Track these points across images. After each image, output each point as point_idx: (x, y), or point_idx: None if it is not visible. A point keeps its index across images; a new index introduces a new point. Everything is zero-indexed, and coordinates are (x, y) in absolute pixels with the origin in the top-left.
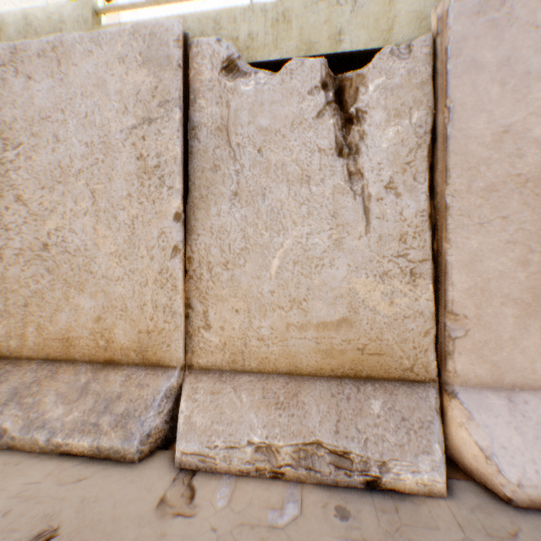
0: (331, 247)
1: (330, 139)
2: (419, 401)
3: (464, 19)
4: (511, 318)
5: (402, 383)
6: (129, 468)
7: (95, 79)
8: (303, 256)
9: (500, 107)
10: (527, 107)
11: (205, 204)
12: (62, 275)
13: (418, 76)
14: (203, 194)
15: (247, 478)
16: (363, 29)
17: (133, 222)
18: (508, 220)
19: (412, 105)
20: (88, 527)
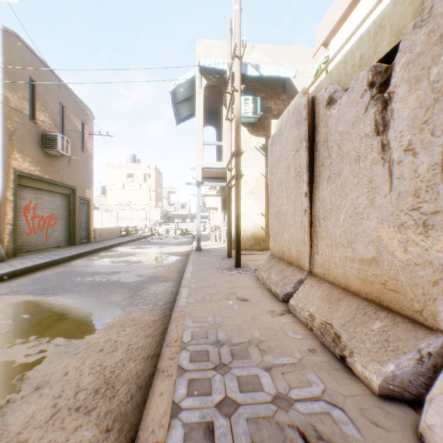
0: (367, 205)
1: (370, 124)
2: (410, 338)
3: None
4: None
5: (410, 321)
6: (277, 302)
7: (286, 138)
8: (353, 212)
9: None
10: None
11: (318, 185)
12: (282, 224)
13: (435, 33)
14: (317, 180)
15: (301, 324)
16: None
17: (295, 199)
18: None
19: (430, 64)
20: (254, 304)
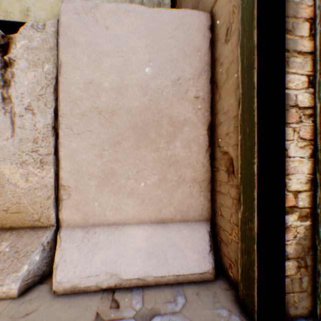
0: None
1: None
2: (35, 239)
3: (69, 15)
4: (95, 186)
5: (33, 229)
6: None
7: None
8: None
9: (88, 69)
10: (102, 71)
11: None
12: None
13: (48, 43)
14: None
15: None
16: (44, 11)
17: None
18: (93, 132)
19: (45, 60)
20: None
